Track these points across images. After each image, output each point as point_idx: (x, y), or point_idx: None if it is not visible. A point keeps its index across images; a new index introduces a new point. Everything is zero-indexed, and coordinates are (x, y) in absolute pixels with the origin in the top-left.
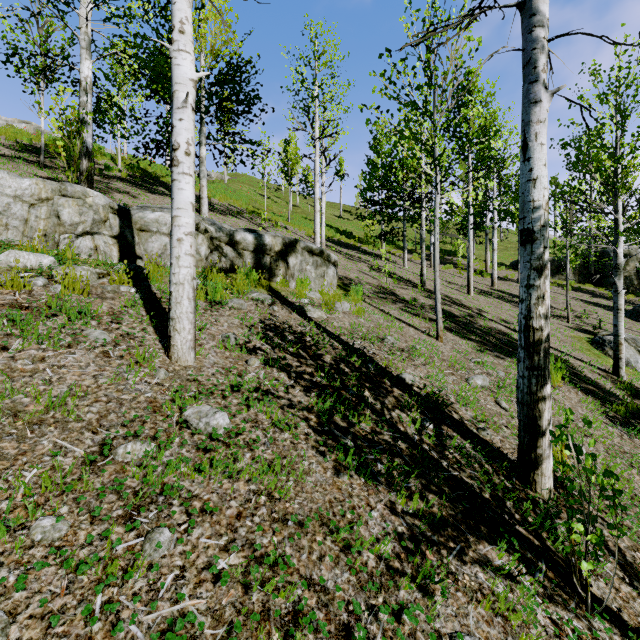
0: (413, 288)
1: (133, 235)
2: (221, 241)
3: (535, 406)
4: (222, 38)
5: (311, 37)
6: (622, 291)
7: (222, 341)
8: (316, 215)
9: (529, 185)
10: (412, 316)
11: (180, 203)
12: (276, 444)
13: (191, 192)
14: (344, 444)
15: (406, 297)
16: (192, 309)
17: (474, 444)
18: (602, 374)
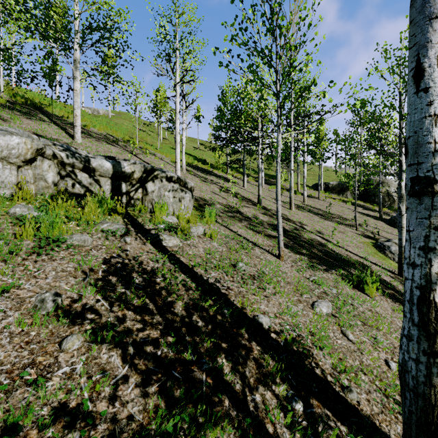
0: (253, 206)
1: None
2: (75, 167)
3: (436, 401)
4: None
5: None
6: (404, 214)
7: (33, 308)
8: (177, 146)
9: (427, 122)
10: (255, 233)
11: None
12: None
13: None
14: None
15: (249, 214)
16: None
17: (348, 423)
18: (392, 276)
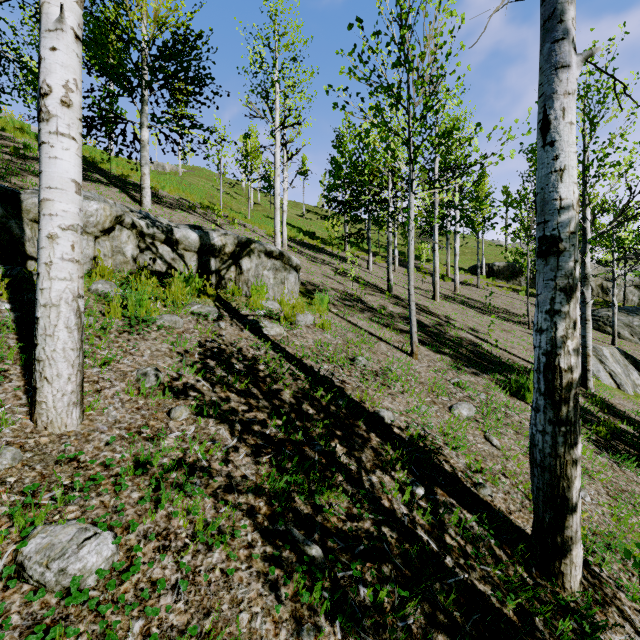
0: (380, 294)
1: (22, 227)
2: (155, 239)
3: (562, 472)
4: (167, 4)
5: (271, 15)
6: (590, 301)
7: (136, 381)
8: (276, 213)
9: (553, 178)
10: (382, 327)
11: (52, 179)
12: (195, 583)
13: (73, 164)
14: (308, 556)
15: (374, 304)
16: (75, 344)
17: (476, 513)
18: None
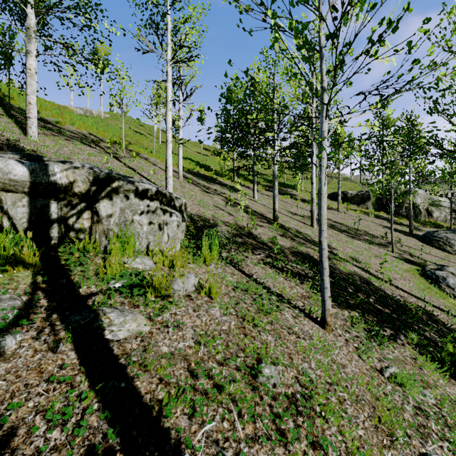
0: (268, 224)
1: None
2: None
3: None
4: None
5: None
6: None
7: None
8: (168, 146)
9: None
10: (278, 273)
11: None
12: None
13: None
14: None
15: (264, 238)
16: None
17: None
18: None
